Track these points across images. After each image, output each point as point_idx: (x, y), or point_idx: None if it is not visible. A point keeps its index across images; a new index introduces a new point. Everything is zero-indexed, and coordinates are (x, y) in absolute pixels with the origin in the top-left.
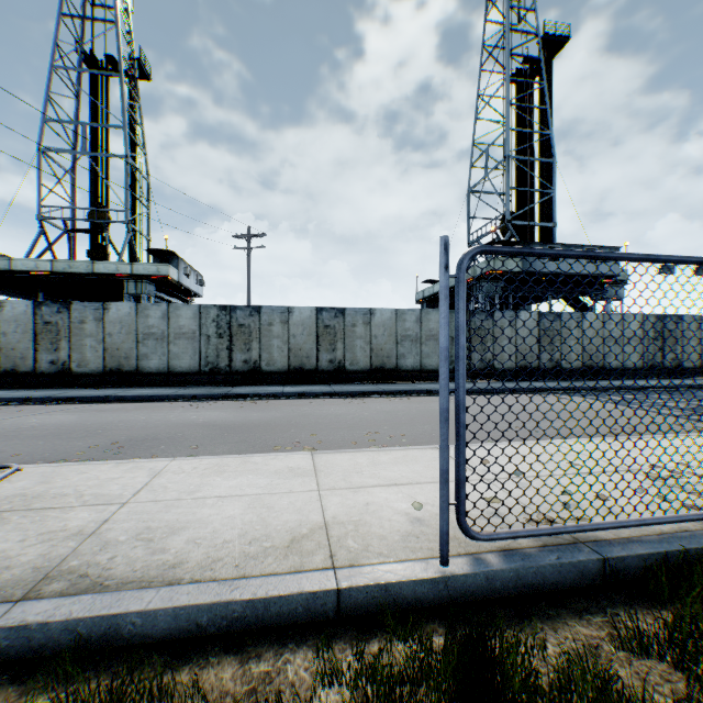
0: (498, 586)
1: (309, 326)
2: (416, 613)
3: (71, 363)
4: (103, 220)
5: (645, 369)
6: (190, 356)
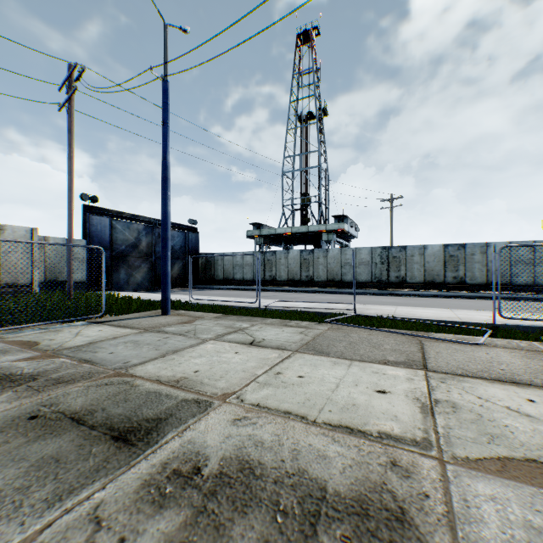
0: (509, 328)
1: (437, 256)
2: None
3: (313, 276)
4: (309, 202)
5: None
6: (366, 274)
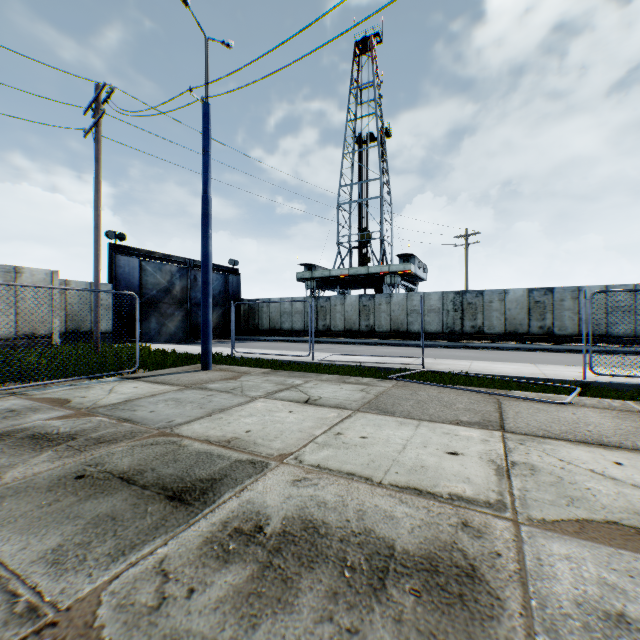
0: (601, 386)
1: (521, 302)
2: None
3: (374, 326)
4: (369, 239)
5: None
6: (436, 323)
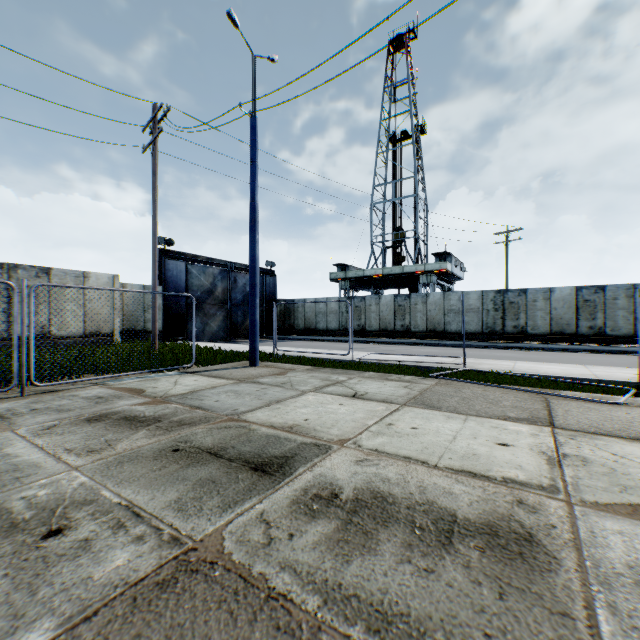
0: None
1: (568, 301)
2: None
3: (410, 326)
4: (403, 238)
5: None
6: (475, 323)
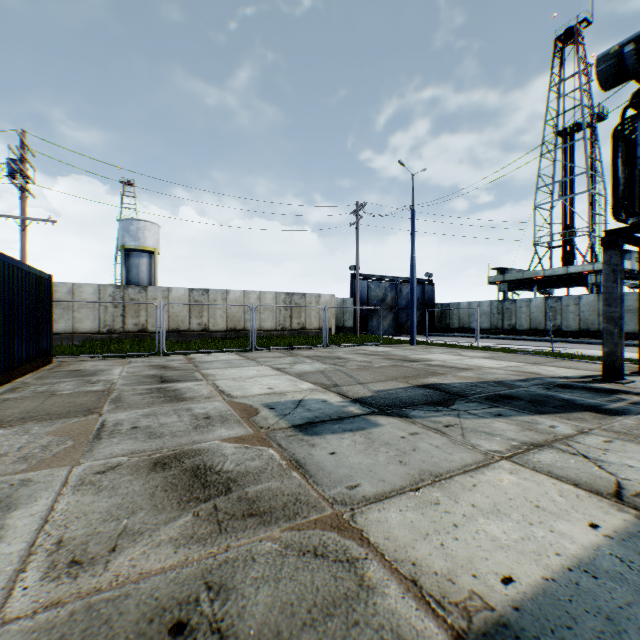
0: None
1: None
2: None
3: (560, 326)
4: (570, 237)
5: None
6: (633, 323)
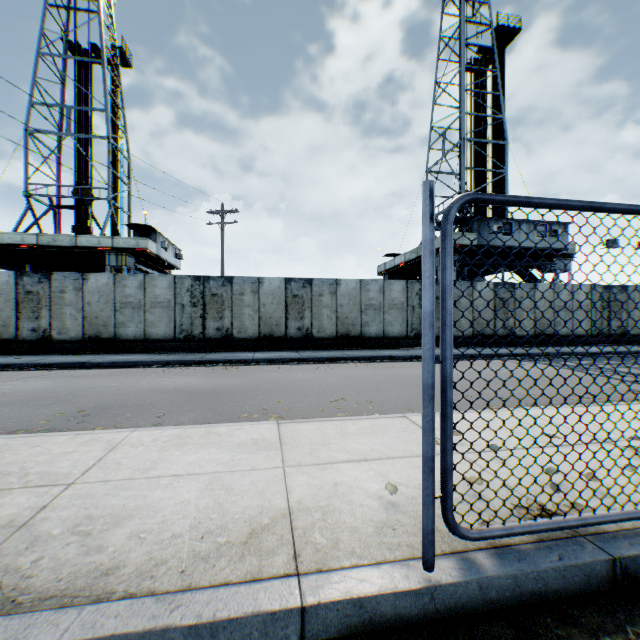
0: (492, 595)
1: (278, 296)
2: (398, 634)
3: (52, 330)
4: (87, 197)
5: (592, 336)
6: (165, 324)
